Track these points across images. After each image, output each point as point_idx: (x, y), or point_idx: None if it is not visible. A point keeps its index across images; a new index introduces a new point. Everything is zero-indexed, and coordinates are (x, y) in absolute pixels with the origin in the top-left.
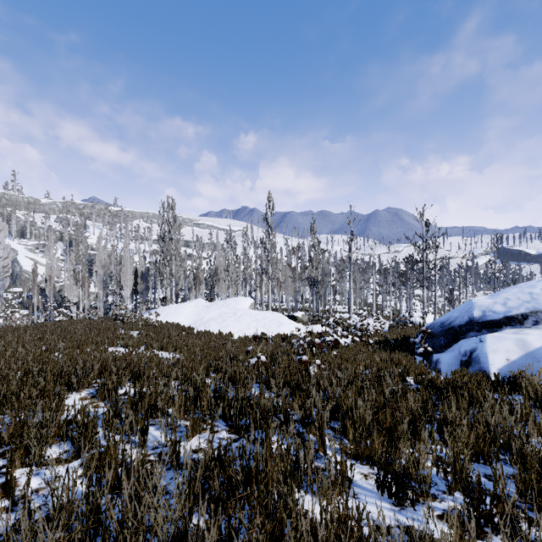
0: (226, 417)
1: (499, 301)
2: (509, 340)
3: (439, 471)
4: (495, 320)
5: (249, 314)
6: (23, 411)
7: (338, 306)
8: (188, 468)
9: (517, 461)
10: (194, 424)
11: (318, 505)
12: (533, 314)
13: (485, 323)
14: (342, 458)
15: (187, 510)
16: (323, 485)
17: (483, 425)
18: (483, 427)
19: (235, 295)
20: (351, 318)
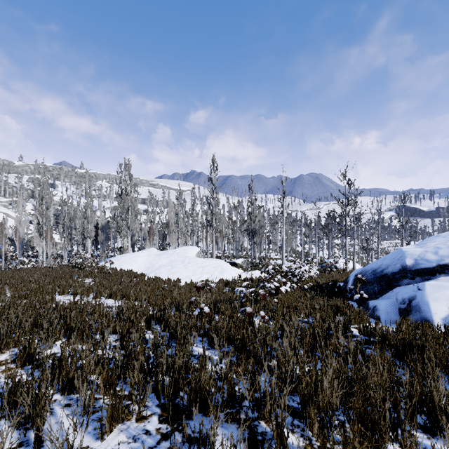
0: (159, 395)
1: (429, 249)
2: None
3: None
4: (429, 268)
5: (195, 261)
6: None
7: (271, 254)
8: None
9: None
10: (114, 413)
11: None
12: None
13: (419, 270)
14: None
15: None
16: None
17: None
18: None
19: (184, 244)
20: (284, 264)
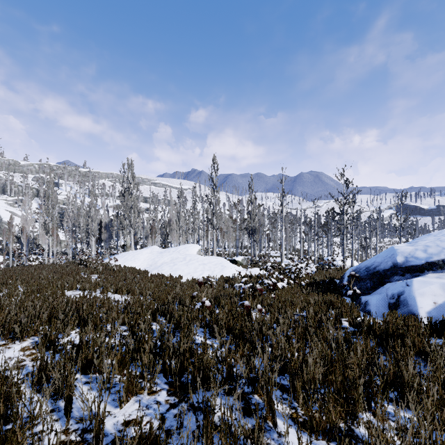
0: (166, 374)
1: (419, 248)
2: (435, 284)
3: None
4: (418, 265)
5: (196, 259)
6: None
7: (271, 252)
8: None
9: None
10: (129, 386)
11: None
12: None
13: (408, 268)
14: None
15: None
16: None
17: (441, 384)
18: None
19: (186, 242)
20: (283, 262)
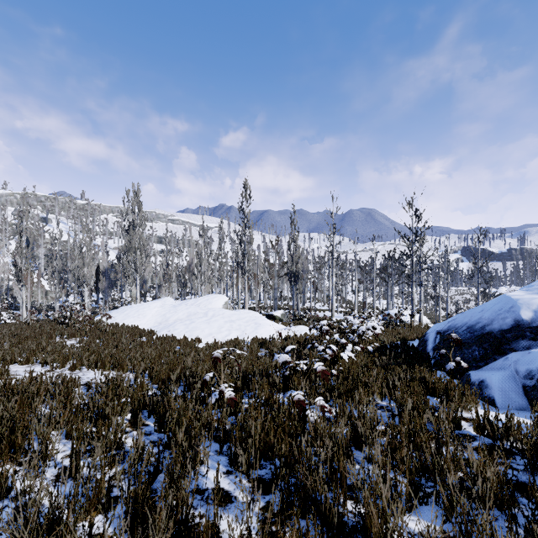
0: None
1: None
2: None
3: None
4: None
5: (222, 314)
6: None
7: (317, 304)
8: None
9: None
10: None
11: None
12: None
13: None
14: None
15: None
16: None
17: None
18: None
19: (210, 293)
20: (334, 317)
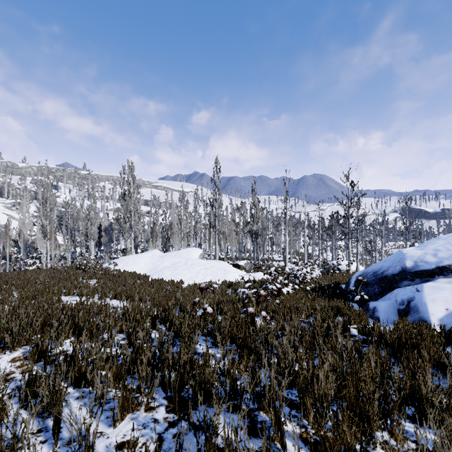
0: (165, 388)
1: (429, 251)
2: (446, 289)
3: None
4: (428, 270)
5: (198, 263)
6: None
7: (274, 256)
8: None
9: None
10: (125, 403)
11: None
12: None
13: (418, 272)
14: None
15: None
16: None
17: None
18: None
19: (187, 246)
20: (287, 266)
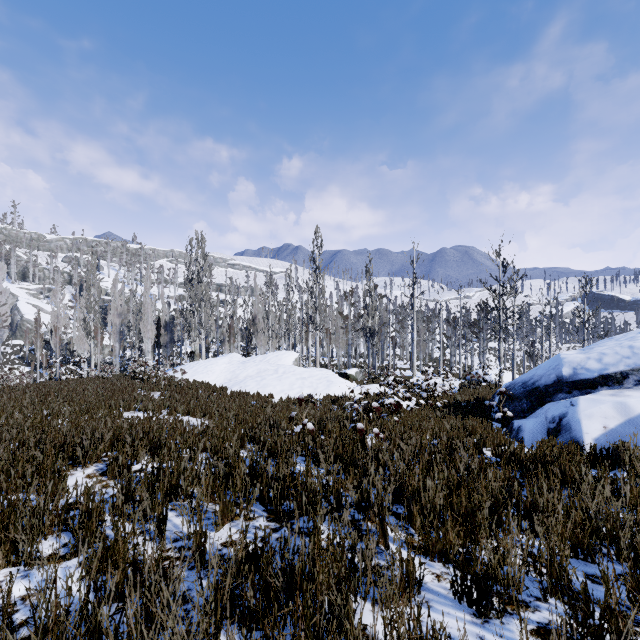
0: (264, 500)
1: (593, 356)
2: (606, 403)
3: (529, 570)
4: (589, 379)
5: (293, 371)
6: (13, 493)
7: (398, 362)
8: (214, 574)
9: (628, 557)
10: (224, 510)
11: (380, 616)
12: (635, 372)
13: (577, 382)
14: (409, 556)
15: (213, 628)
16: (387, 596)
17: (581, 511)
18: (582, 514)
19: (277, 348)
20: (414, 376)
